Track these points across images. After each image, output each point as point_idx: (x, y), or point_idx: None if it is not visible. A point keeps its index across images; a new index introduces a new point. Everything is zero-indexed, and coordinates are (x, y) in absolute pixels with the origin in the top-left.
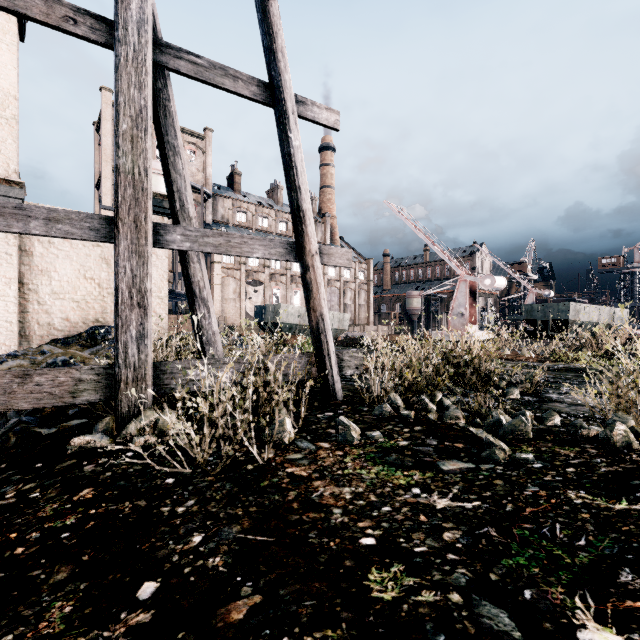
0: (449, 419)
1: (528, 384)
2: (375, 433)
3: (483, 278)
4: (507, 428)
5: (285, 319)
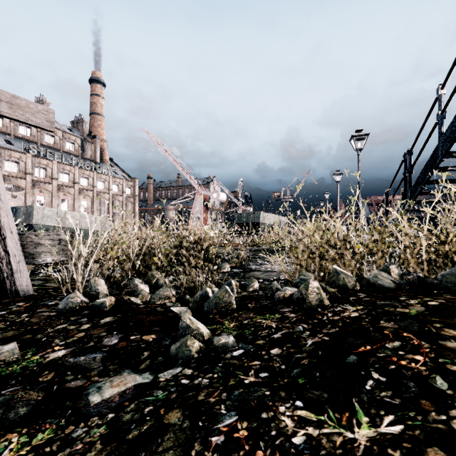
0: (158, 300)
1: (236, 259)
2: (3, 348)
3: (212, 193)
4: (212, 302)
5: (40, 221)
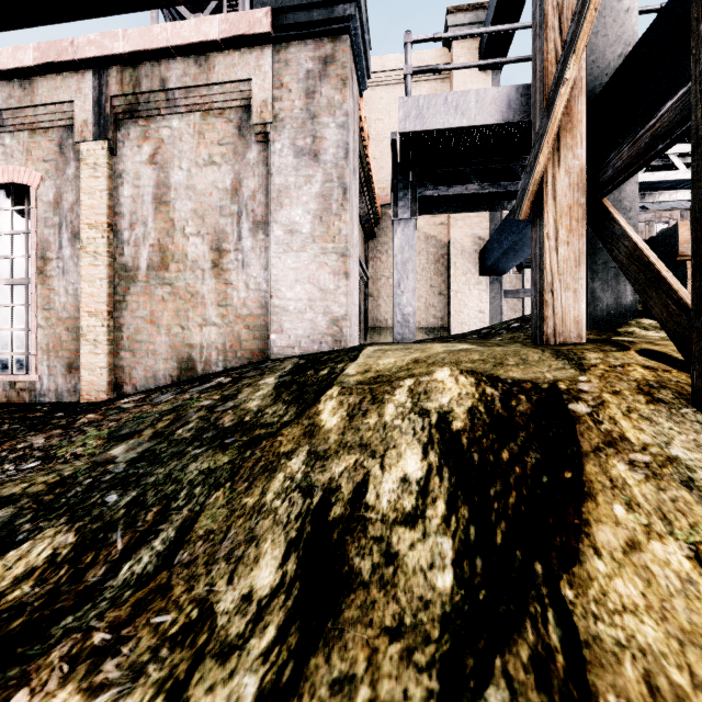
0: None
1: None
2: None
3: None
4: None
5: None
